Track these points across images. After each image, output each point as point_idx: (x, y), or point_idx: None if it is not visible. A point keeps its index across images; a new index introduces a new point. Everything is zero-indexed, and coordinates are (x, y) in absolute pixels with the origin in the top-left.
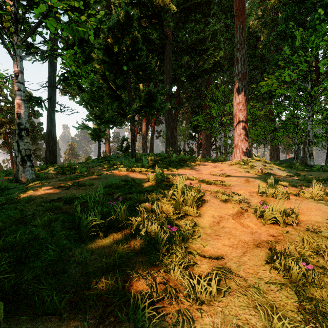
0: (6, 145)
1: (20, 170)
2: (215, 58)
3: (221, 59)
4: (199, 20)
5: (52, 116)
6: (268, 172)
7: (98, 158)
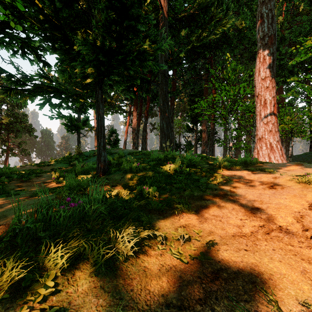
0: None
1: None
2: (224, 27)
3: (230, 30)
4: None
5: None
6: None
7: (69, 156)
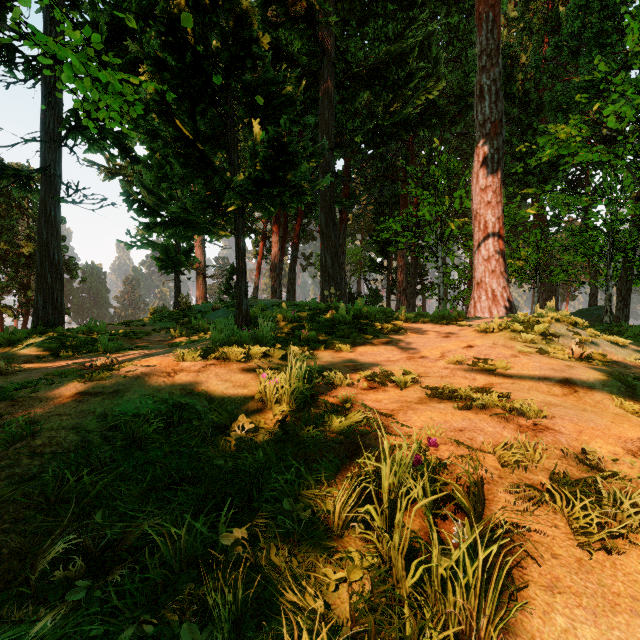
0: None
1: None
2: (428, 94)
3: (441, 97)
4: (393, 17)
5: (51, 212)
6: (595, 353)
7: (169, 312)
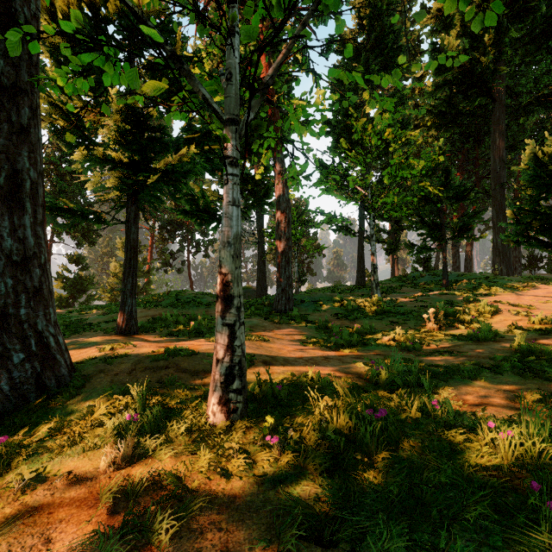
0: None
1: (375, 291)
2: None
3: None
4: None
5: (362, 242)
6: None
7: (396, 277)
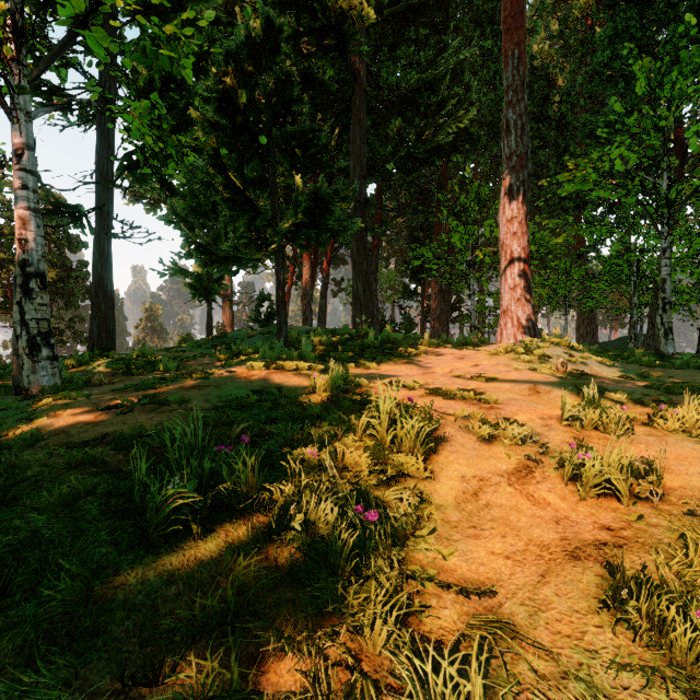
0: (9, 310)
1: (27, 367)
2: (460, 123)
3: (473, 124)
4: (425, 41)
5: (105, 246)
6: (579, 370)
7: (206, 339)
